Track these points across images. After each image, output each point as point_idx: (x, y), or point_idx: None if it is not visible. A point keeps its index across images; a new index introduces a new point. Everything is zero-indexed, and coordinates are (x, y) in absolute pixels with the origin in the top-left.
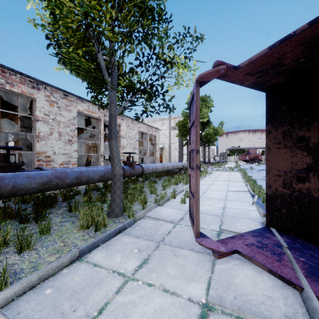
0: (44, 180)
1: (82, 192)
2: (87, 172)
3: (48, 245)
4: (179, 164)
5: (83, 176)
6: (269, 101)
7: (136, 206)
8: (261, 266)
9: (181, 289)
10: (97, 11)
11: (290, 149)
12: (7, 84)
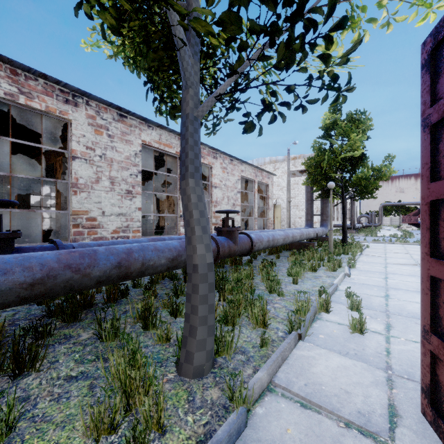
0: (34, 275)
1: (146, 280)
2: (143, 251)
3: None
4: (310, 231)
5: (133, 260)
6: None
7: (245, 332)
8: None
9: None
10: None
11: None
12: (21, 95)
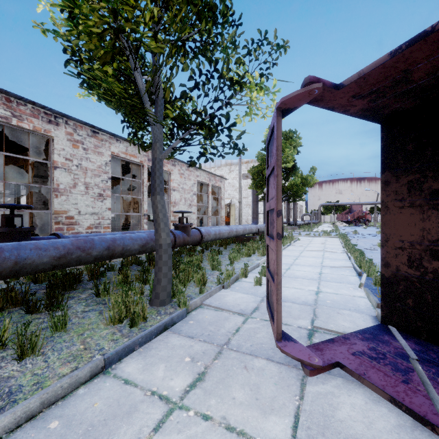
0: (60, 252)
1: (117, 266)
2: (123, 240)
3: (62, 349)
4: (252, 227)
5: (117, 245)
6: (386, 137)
7: (191, 289)
8: (377, 390)
9: (254, 427)
10: (132, 8)
11: (419, 209)
12: (13, 118)
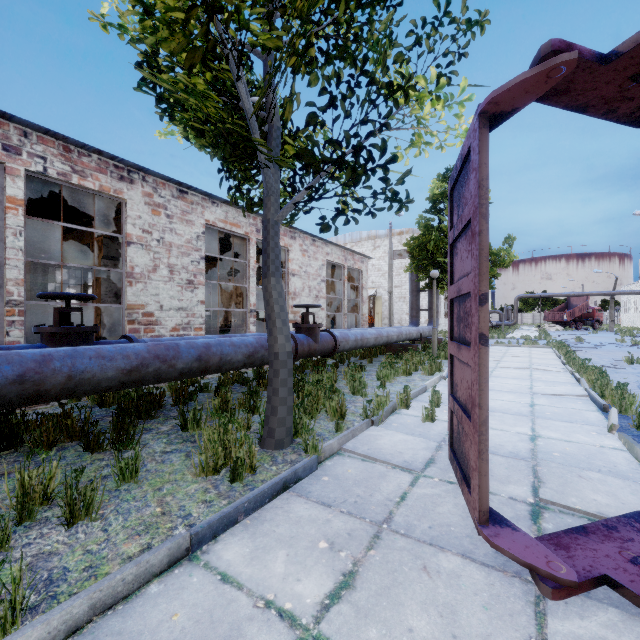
0: (132, 363)
1: (213, 385)
2: (220, 346)
3: (130, 511)
4: (412, 329)
5: (212, 354)
6: None
7: (322, 423)
8: None
9: None
10: None
11: None
12: (74, 174)
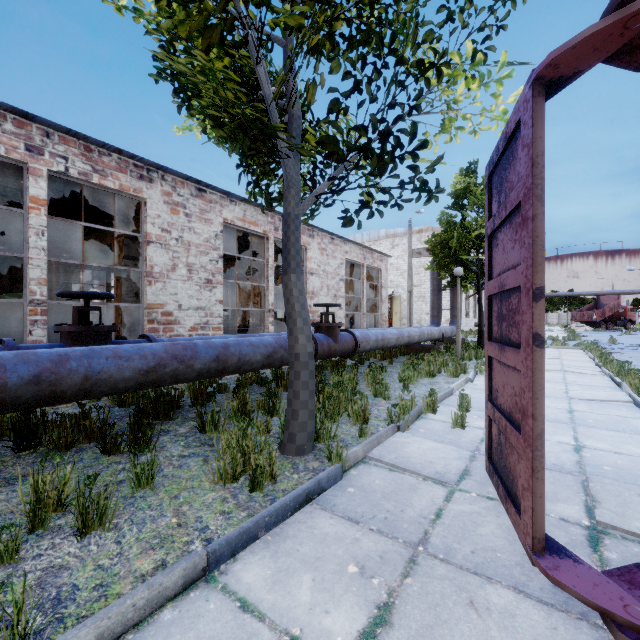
0: (149, 364)
1: (231, 386)
2: (239, 346)
3: (145, 521)
4: (433, 330)
5: (230, 355)
6: None
7: (345, 428)
8: None
9: None
10: None
11: None
12: (94, 173)
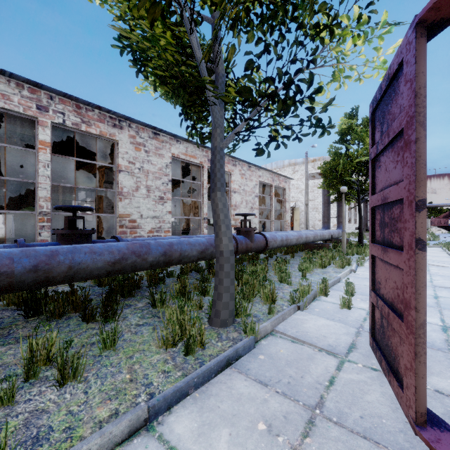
0: (115, 257)
1: (177, 272)
2: (180, 244)
3: (106, 376)
4: (324, 232)
5: (174, 251)
6: None
7: (257, 306)
8: None
9: None
10: None
11: None
12: (83, 124)
